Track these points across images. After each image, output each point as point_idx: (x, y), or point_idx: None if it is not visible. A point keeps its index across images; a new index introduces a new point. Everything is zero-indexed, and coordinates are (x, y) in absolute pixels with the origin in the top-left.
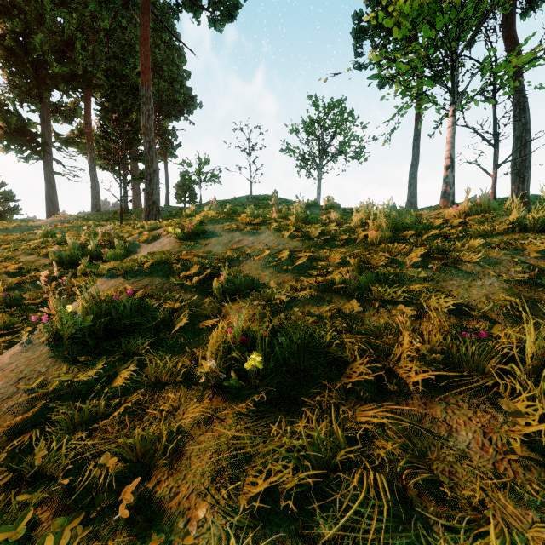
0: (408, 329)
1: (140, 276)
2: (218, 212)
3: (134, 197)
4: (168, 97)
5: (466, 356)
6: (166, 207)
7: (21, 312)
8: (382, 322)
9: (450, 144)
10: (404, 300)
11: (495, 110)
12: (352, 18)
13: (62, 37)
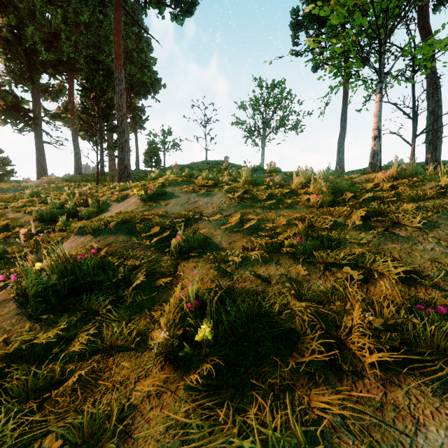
0: (358, 298)
1: (106, 234)
2: (177, 176)
3: (110, 162)
4: (137, 79)
5: (425, 333)
6: (136, 170)
7: (3, 265)
8: (330, 286)
9: (377, 117)
10: (348, 262)
11: (413, 88)
12: (291, 13)
13: (50, 30)
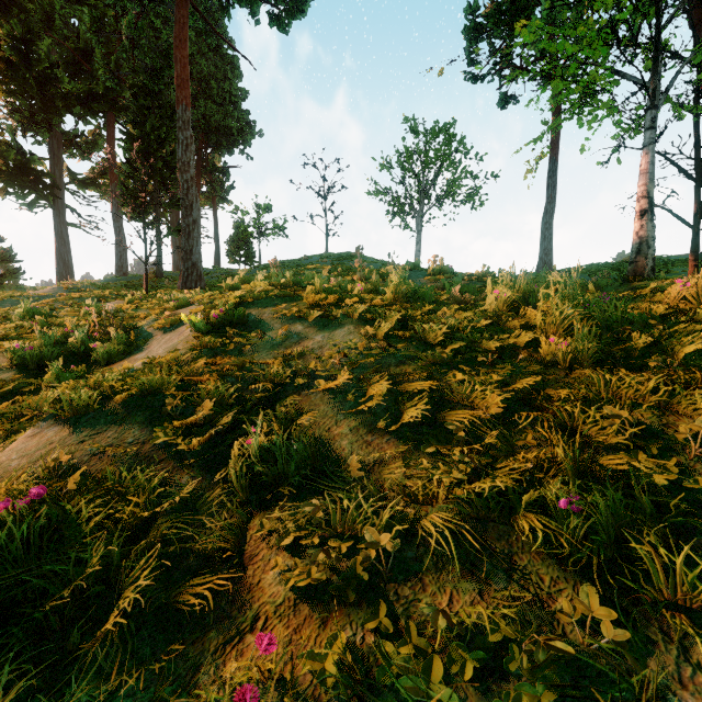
0: None
1: (103, 422)
2: (272, 284)
3: (175, 255)
4: (217, 123)
5: None
6: (214, 269)
7: None
8: None
9: (646, 174)
10: None
11: (697, 125)
12: (465, 12)
13: (77, 45)
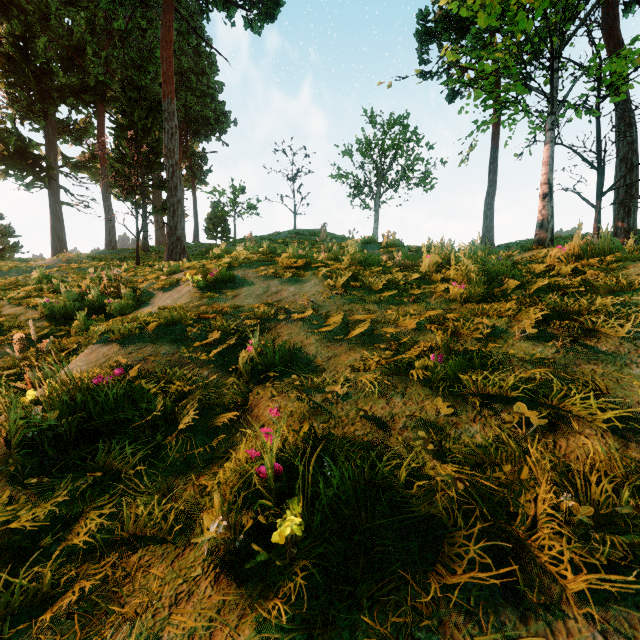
0: (546, 463)
1: (142, 342)
2: (252, 252)
3: (157, 231)
4: (196, 113)
5: None
6: (194, 244)
7: None
8: (492, 437)
9: (547, 166)
10: (519, 395)
11: (598, 124)
12: (417, 17)
13: (70, 42)
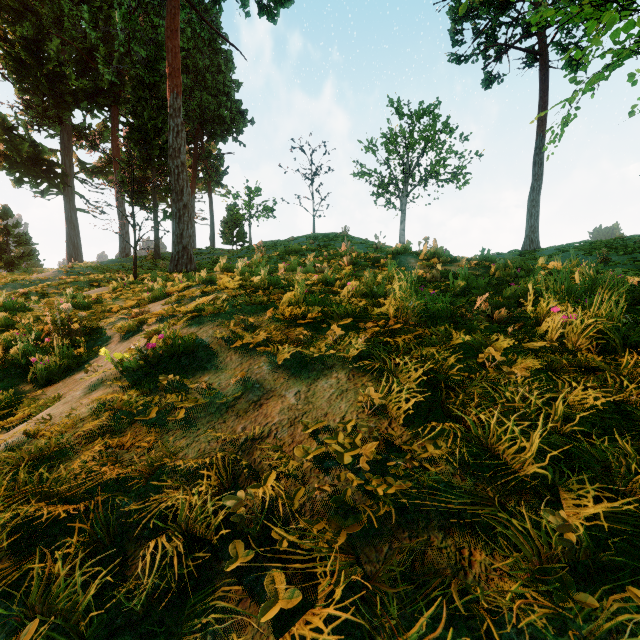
0: None
1: None
2: (244, 283)
3: None
4: (212, 113)
5: None
6: (208, 250)
7: None
8: None
9: None
10: None
11: None
12: None
13: (85, 45)
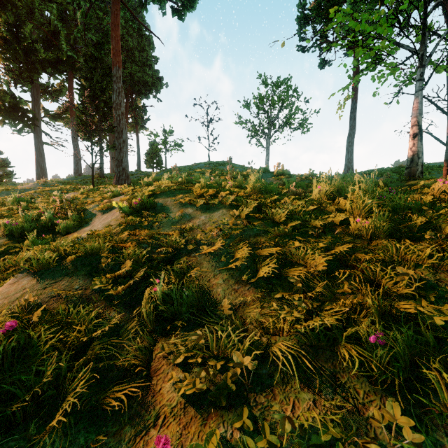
0: None
1: (59, 275)
2: (173, 182)
3: (112, 163)
4: (139, 78)
5: None
6: (136, 172)
7: None
8: None
9: (417, 110)
10: None
11: None
12: (297, 7)
13: (49, 28)
